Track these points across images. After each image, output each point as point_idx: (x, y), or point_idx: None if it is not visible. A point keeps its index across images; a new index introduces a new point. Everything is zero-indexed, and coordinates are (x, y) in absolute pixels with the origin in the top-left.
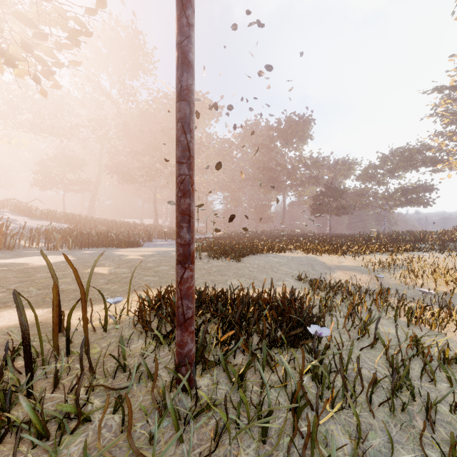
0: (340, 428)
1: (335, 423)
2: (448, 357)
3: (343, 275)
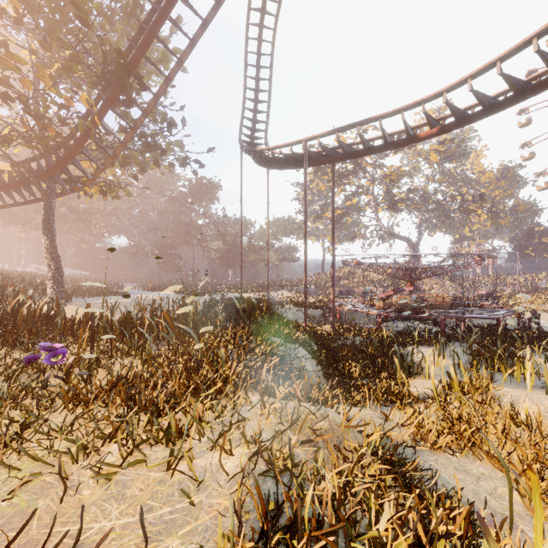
0: None
1: None
2: None
3: None
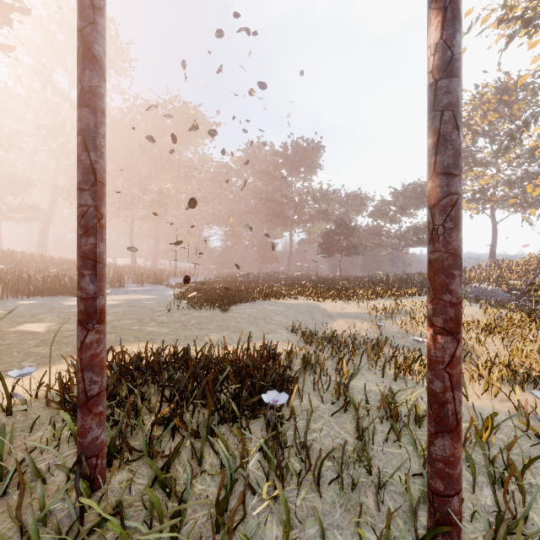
0: (276, 519)
1: (273, 512)
2: (419, 415)
3: (344, 323)
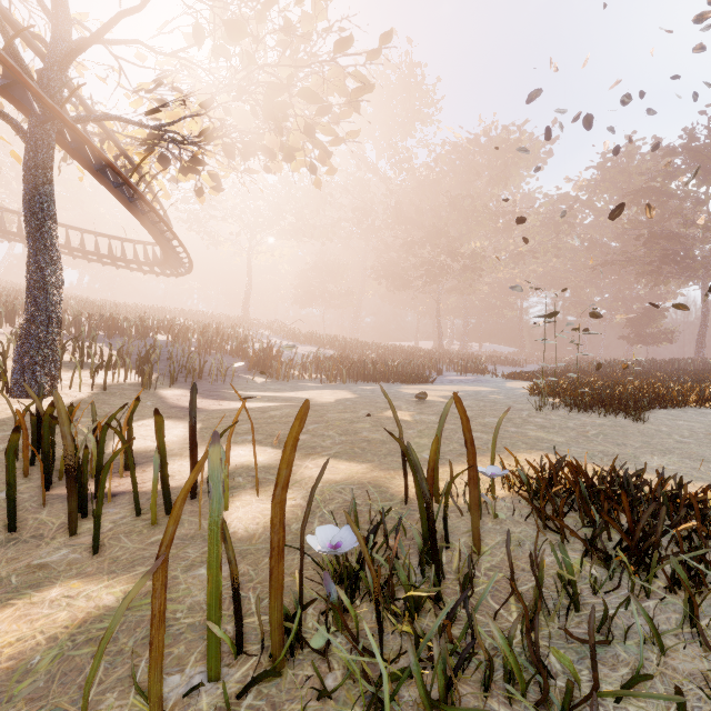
0: None
1: None
2: None
3: None
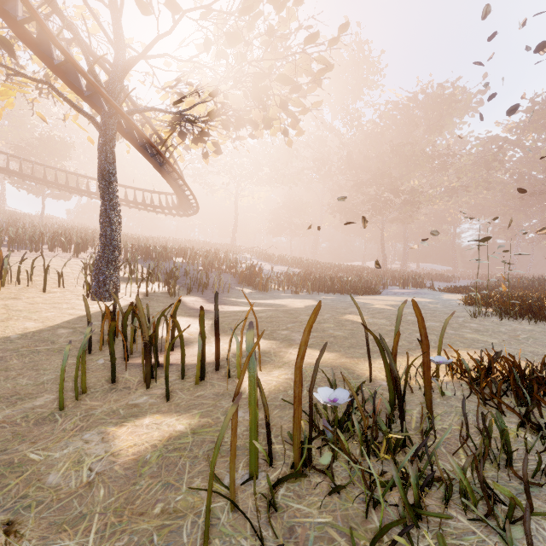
0: None
1: None
2: None
3: None
